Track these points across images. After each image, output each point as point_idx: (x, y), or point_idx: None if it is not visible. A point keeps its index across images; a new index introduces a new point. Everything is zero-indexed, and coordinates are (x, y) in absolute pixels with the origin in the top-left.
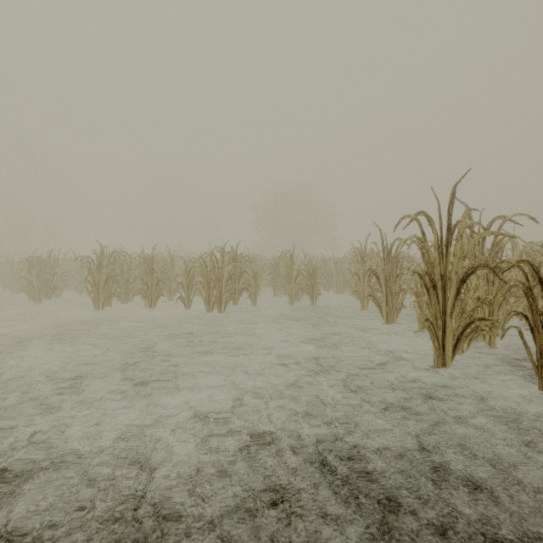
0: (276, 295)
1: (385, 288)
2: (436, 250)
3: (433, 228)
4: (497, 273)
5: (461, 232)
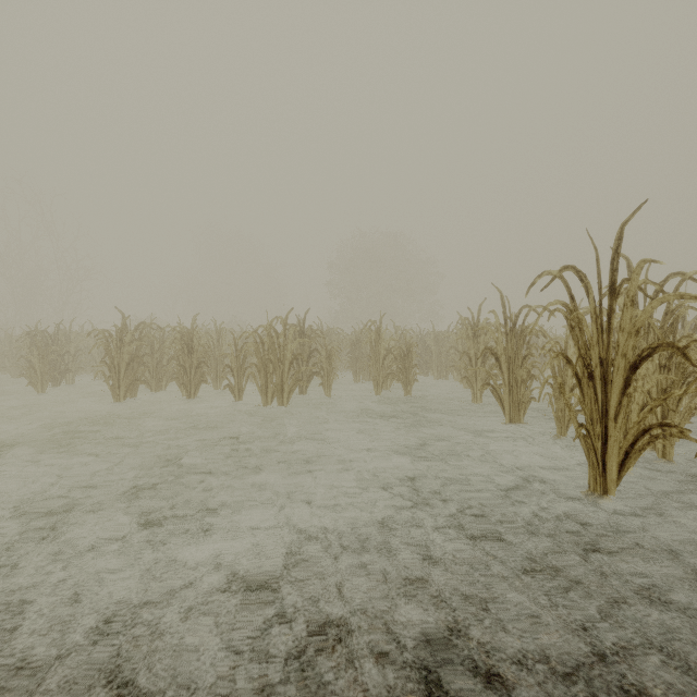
0: (357, 381)
1: (508, 374)
2: (593, 322)
3: (590, 289)
4: (689, 357)
5: (631, 294)
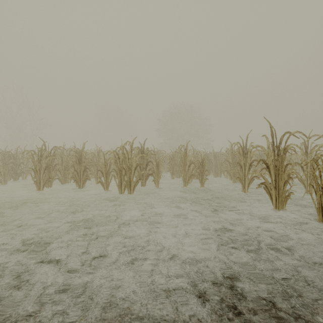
0: (173, 178)
1: (275, 177)
2: None
3: None
4: None
5: None
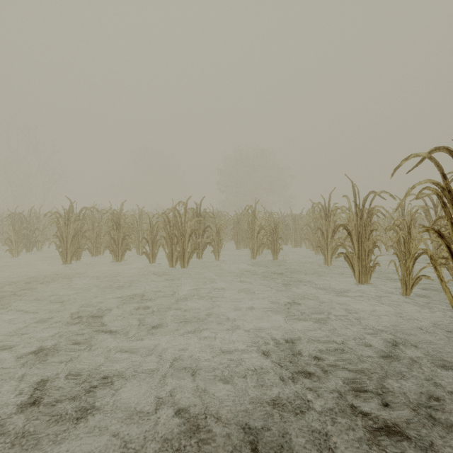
0: (238, 249)
1: (358, 245)
2: None
3: None
4: None
5: None
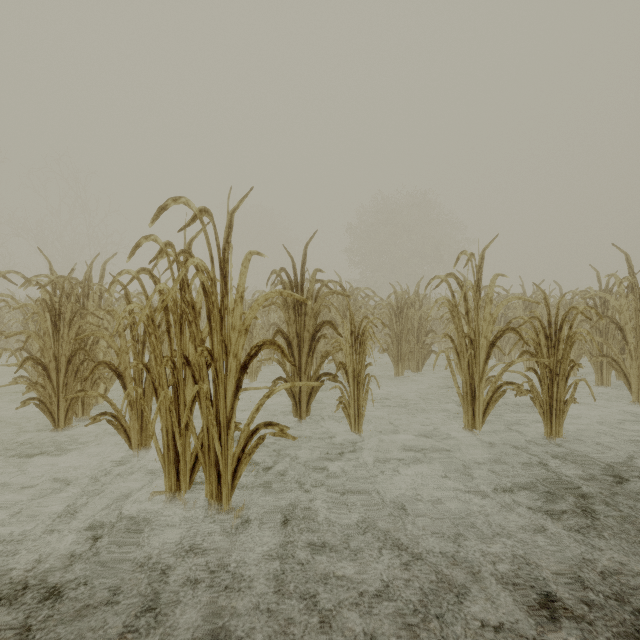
0: (399, 374)
1: None
2: None
3: None
4: None
5: None
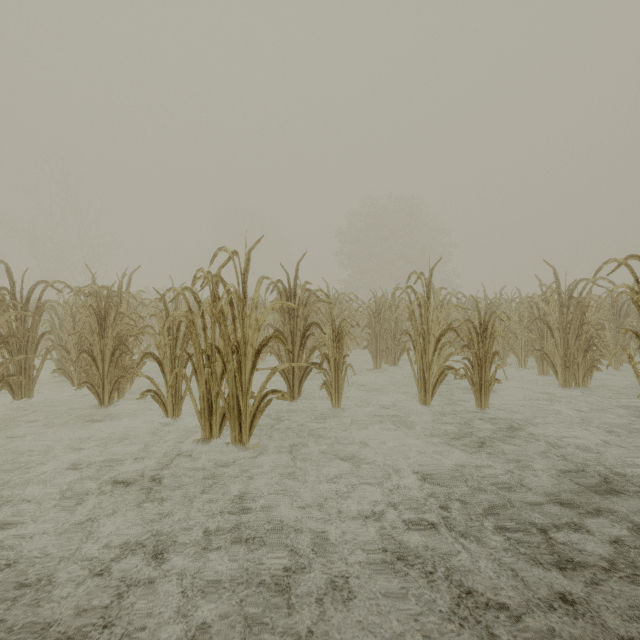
0: (378, 367)
1: None
2: None
3: None
4: None
5: None
